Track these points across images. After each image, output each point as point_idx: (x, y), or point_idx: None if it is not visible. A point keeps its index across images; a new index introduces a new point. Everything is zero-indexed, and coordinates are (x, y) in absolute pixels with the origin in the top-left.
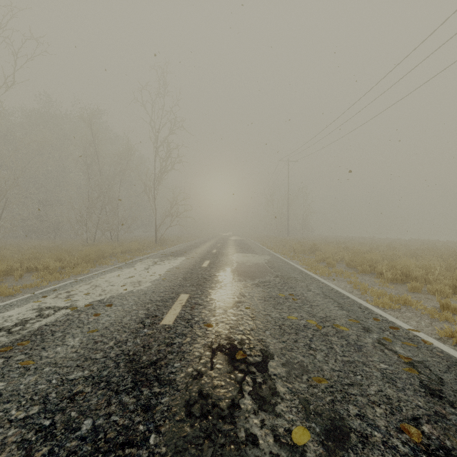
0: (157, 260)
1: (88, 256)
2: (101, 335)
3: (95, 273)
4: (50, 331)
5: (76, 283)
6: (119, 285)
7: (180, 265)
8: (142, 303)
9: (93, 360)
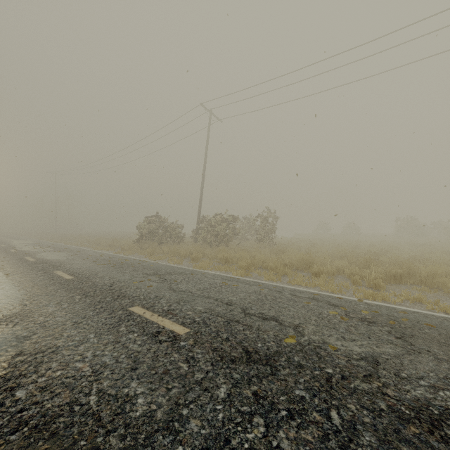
0: None
1: None
2: None
3: None
4: None
5: None
6: None
7: None
8: None
9: None
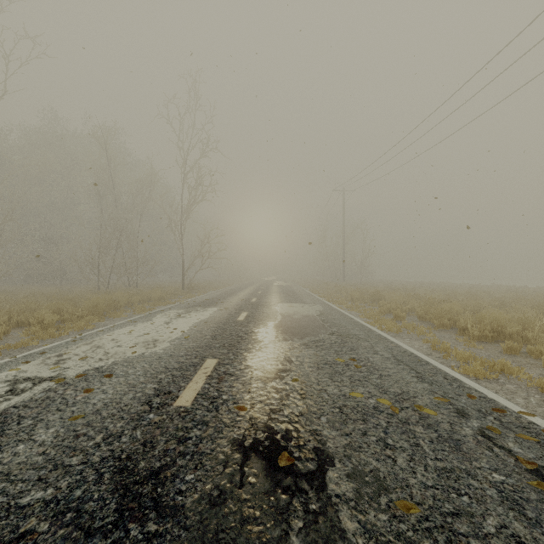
0: (182, 312)
1: (95, 307)
2: (86, 423)
3: (101, 329)
4: (17, 417)
5: (73, 342)
6: (128, 346)
7: (209, 319)
8: (153, 373)
9: (66, 469)
